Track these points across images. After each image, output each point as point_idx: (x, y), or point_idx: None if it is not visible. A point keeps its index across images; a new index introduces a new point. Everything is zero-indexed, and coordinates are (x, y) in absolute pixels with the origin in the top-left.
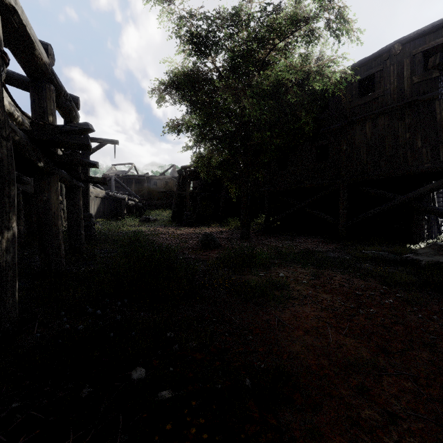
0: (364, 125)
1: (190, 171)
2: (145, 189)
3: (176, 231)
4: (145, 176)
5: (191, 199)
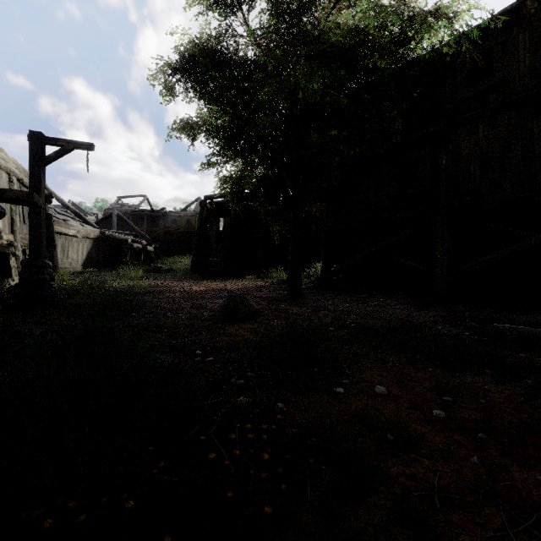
0: (475, 127)
1: (218, 203)
2: (160, 228)
3: (193, 287)
4: (161, 211)
5: (219, 241)
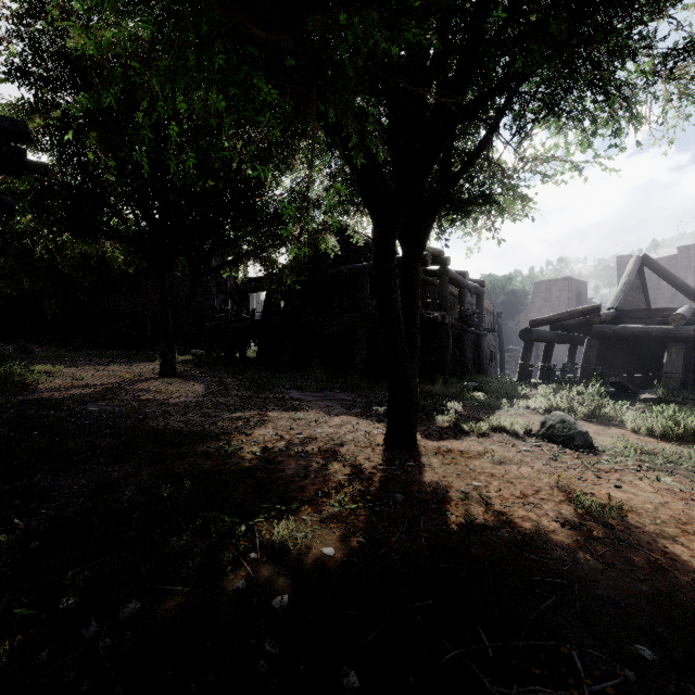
0: None
1: None
2: None
3: None
4: None
5: None
